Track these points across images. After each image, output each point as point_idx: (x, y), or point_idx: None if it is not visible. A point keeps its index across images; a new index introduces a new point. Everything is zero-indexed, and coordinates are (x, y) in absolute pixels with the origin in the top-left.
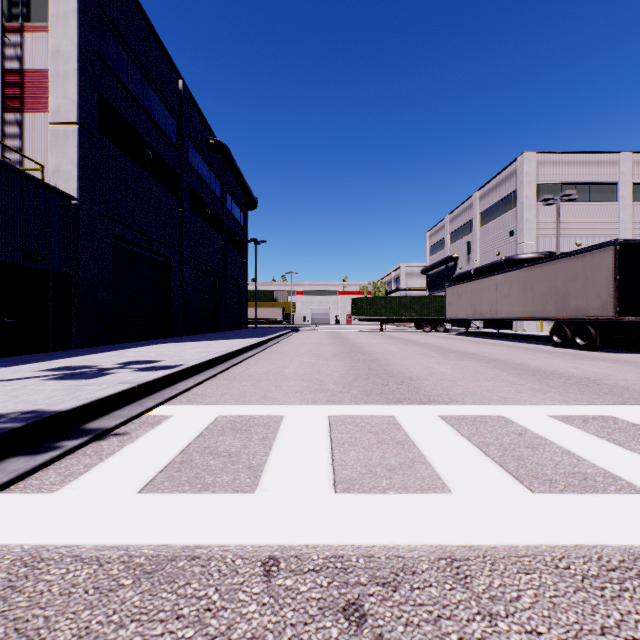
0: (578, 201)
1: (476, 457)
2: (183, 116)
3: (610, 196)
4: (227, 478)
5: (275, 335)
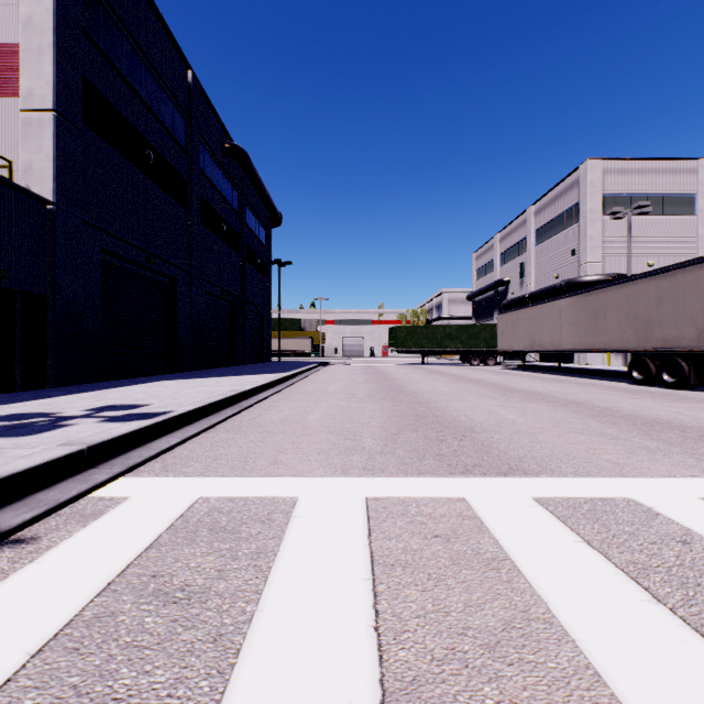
0: (650, 215)
1: (641, 606)
2: (193, 113)
3: (687, 209)
4: (162, 677)
5: (300, 370)
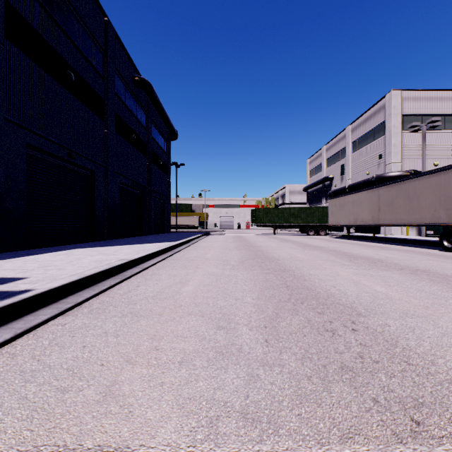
0: (435, 129)
1: None
2: (108, 50)
3: None
4: None
5: (188, 239)
